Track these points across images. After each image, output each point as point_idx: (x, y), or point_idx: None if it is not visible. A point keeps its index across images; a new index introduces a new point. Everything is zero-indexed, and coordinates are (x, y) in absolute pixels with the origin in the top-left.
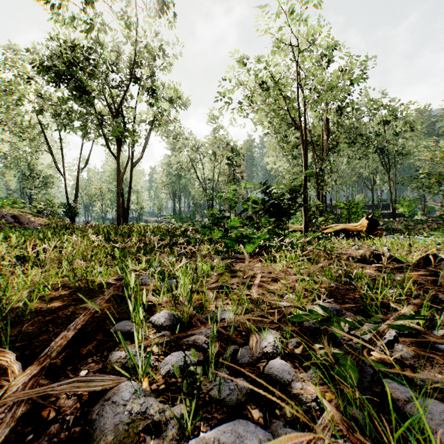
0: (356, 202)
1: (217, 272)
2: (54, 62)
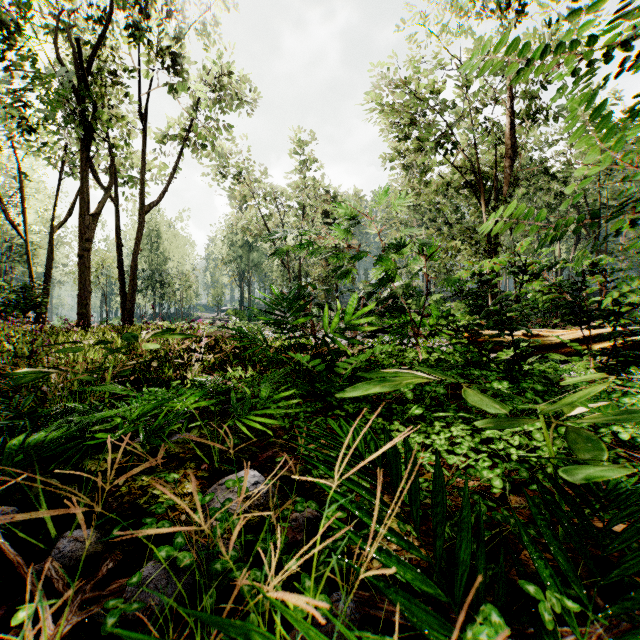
0: None
1: None
2: None
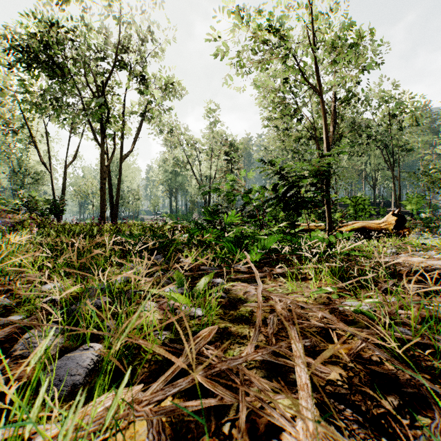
0: (363, 198)
1: (203, 308)
2: (31, 40)
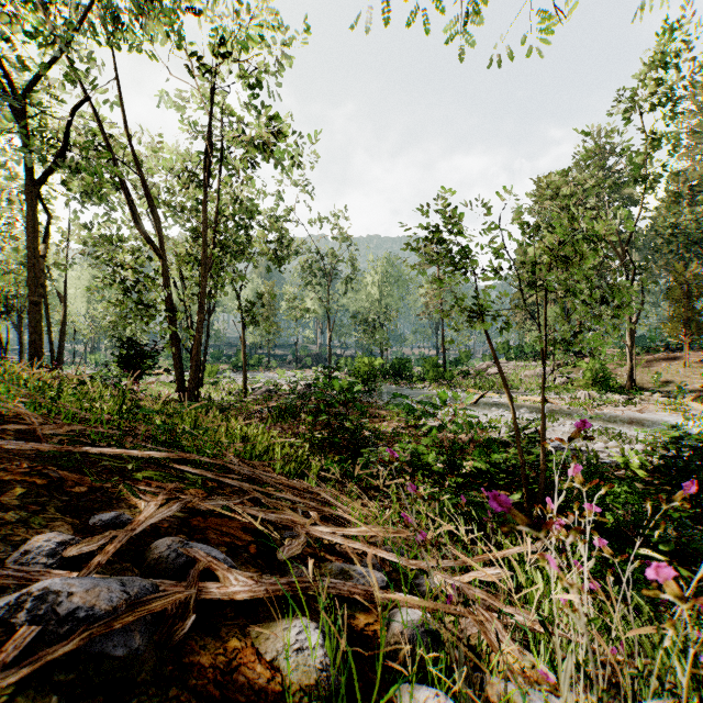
0: None
1: None
2: None
